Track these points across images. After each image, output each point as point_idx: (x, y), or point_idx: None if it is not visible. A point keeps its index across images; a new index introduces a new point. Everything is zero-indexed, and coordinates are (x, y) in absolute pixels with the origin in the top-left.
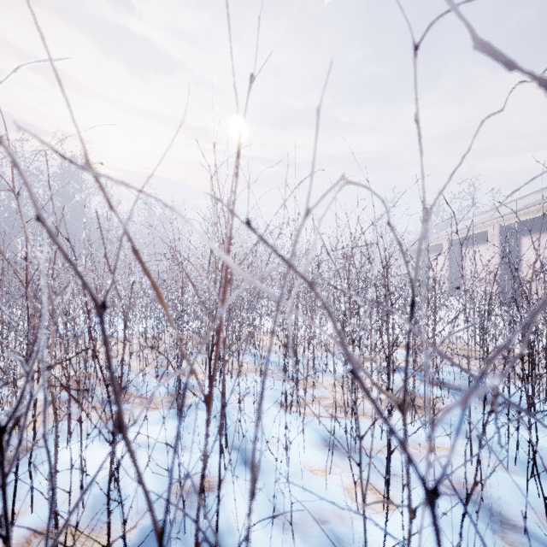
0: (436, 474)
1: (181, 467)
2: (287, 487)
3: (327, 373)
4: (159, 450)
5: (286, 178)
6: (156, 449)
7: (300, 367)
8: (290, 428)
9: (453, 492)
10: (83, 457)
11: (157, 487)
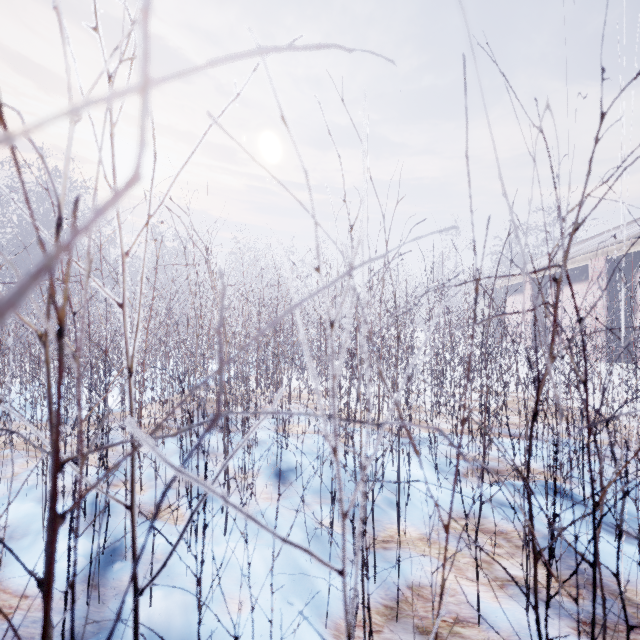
0: None
1: None
2: None
3: (410, 507)
4: None
5: None
6: None
7: None
8: None
9: None
10: None
11: None
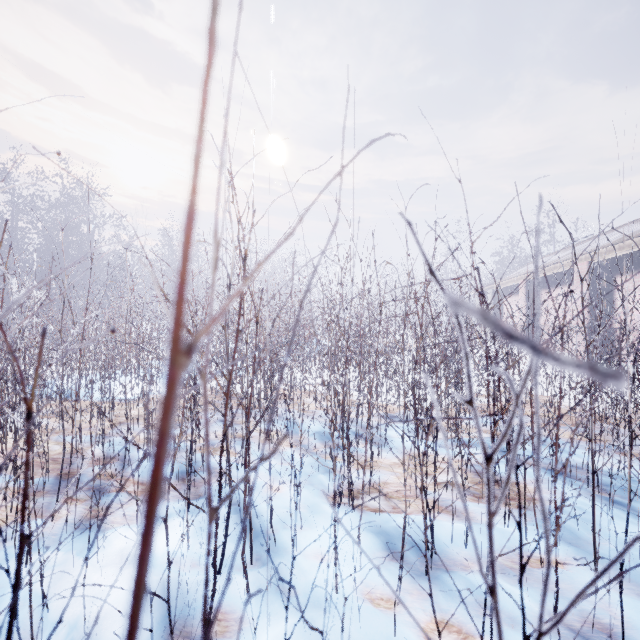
0: (549, 606)
1: (185, 598)
2: (338, 634)
3: (387, 449)
4: (157, 569)
5: (345, 117)
6: (154, 566)
7: (355, 453)
8: (340, 531)
9: (578, 638)
10: (41, 587)
11: (147, 634)
